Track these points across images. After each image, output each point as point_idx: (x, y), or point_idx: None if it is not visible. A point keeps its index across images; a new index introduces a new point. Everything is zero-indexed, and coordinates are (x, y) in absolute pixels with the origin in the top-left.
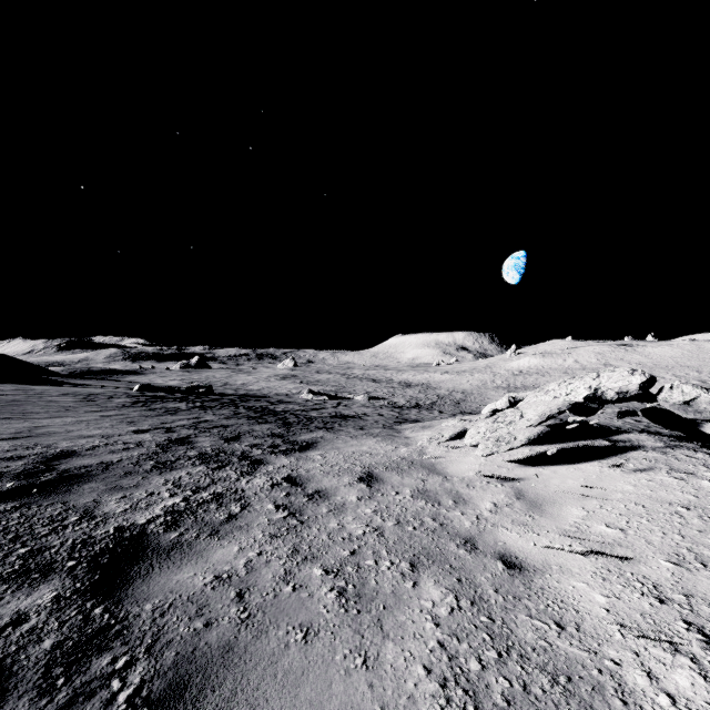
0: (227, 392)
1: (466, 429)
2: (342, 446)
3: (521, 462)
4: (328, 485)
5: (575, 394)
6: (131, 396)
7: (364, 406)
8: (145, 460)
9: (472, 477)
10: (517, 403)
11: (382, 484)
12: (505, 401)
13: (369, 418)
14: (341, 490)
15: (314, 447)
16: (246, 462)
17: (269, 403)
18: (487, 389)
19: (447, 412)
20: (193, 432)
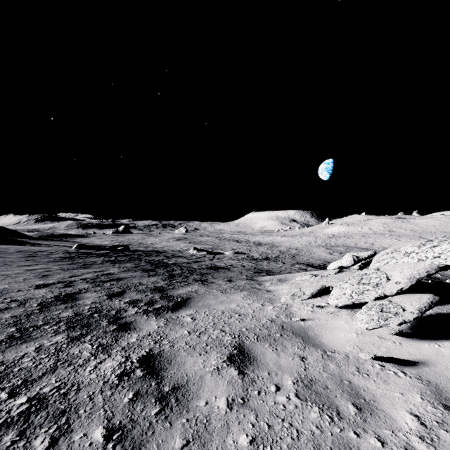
0: (140, 249)
1: (325, 287)
2: (212, 303)
3: (403, 331)
4: (192, 372)
5: (445, 257)
6: (67, 252)
7: (231, 259)
8: (7, 327)
9: (356, 354)
10: (360, 261)
11: (256, 367)
12: (350, 259)
13: (235, 269)
14: (206, 384)
15: (187, 304)
16: (113, 326)
17: (165, 257)
18: (312, 247)
19: (288, 263)
20: (88, 286)
